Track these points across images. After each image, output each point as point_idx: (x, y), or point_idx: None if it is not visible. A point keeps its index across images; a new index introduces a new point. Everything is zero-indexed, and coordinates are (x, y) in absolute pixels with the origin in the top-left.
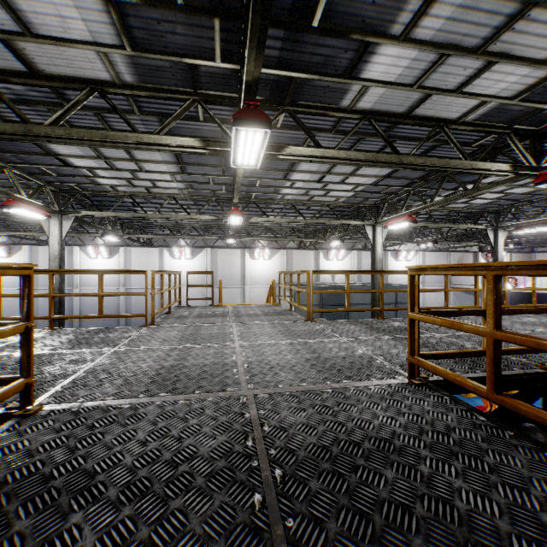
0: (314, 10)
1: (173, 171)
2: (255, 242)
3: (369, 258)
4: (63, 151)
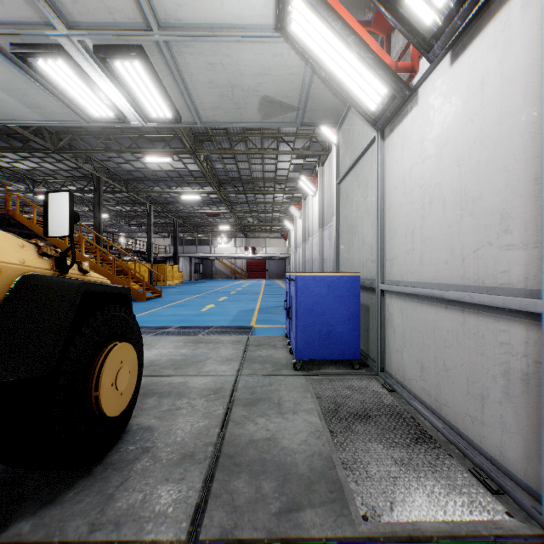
0: None
1: None
2: None
3: None
4: None
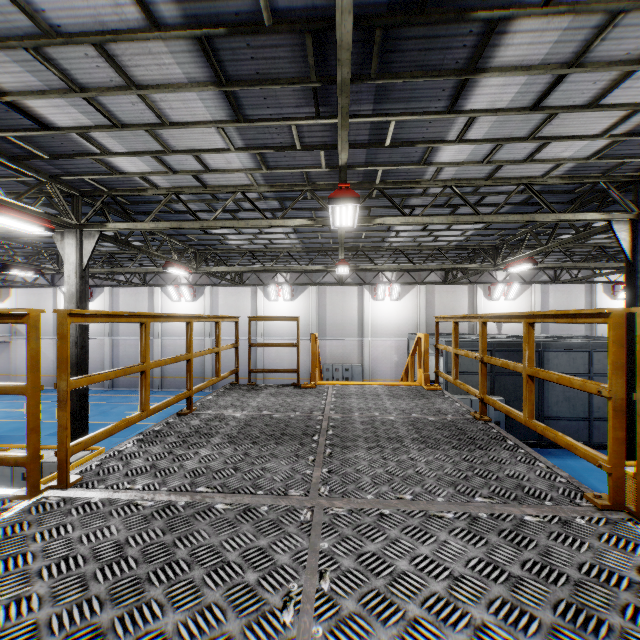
0: None
1: (221, 117)
2: (379, 275)
3: (562, 296)
4: (5, 81)
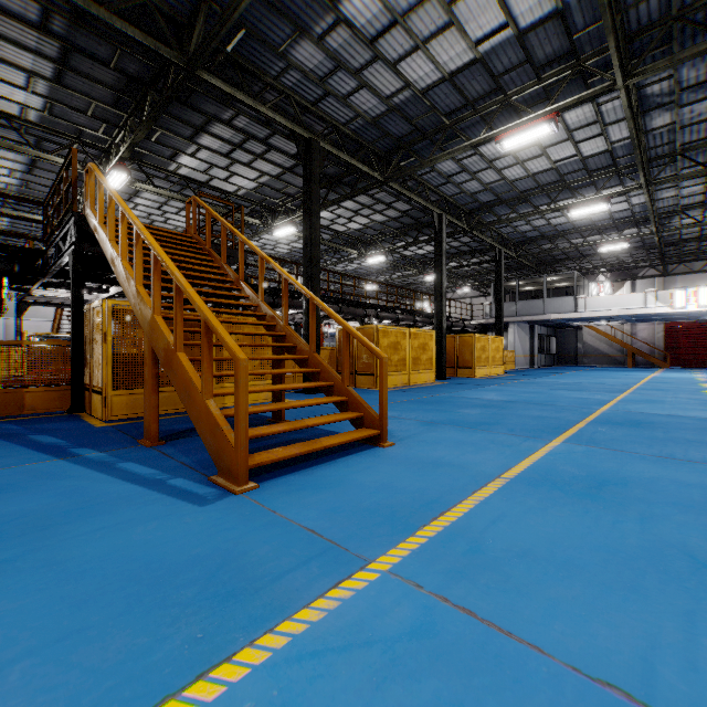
0: (152, 136)
1: (19, 169)
2: None
3: None
4: None
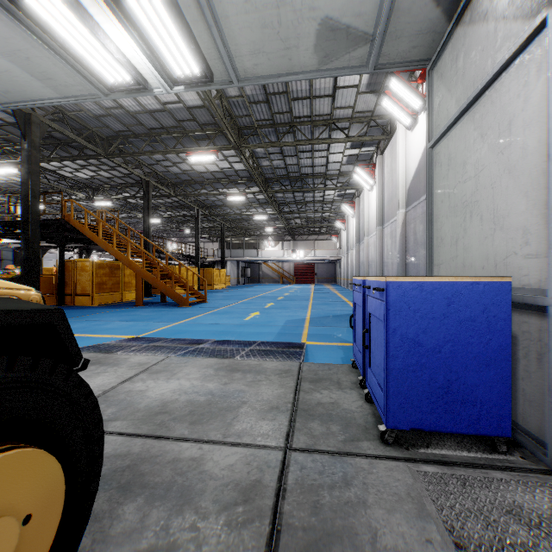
0: None
1: None
2: None
3: None
4: None
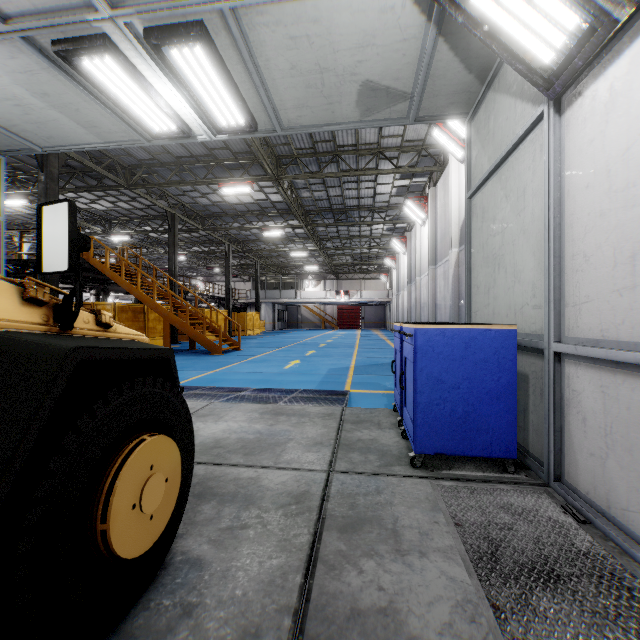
0: None
1: None
2: None
3: None
4: None
